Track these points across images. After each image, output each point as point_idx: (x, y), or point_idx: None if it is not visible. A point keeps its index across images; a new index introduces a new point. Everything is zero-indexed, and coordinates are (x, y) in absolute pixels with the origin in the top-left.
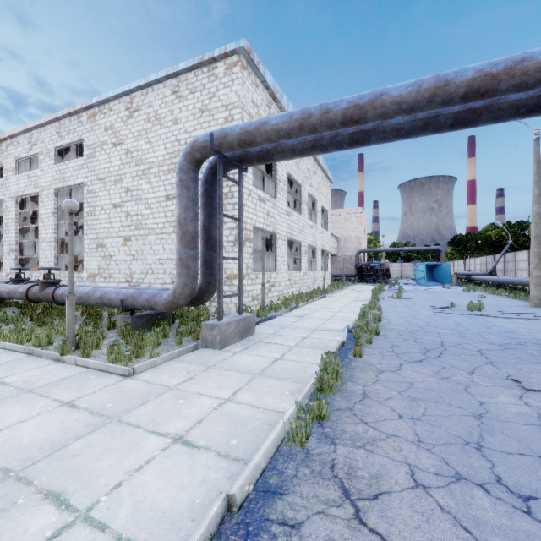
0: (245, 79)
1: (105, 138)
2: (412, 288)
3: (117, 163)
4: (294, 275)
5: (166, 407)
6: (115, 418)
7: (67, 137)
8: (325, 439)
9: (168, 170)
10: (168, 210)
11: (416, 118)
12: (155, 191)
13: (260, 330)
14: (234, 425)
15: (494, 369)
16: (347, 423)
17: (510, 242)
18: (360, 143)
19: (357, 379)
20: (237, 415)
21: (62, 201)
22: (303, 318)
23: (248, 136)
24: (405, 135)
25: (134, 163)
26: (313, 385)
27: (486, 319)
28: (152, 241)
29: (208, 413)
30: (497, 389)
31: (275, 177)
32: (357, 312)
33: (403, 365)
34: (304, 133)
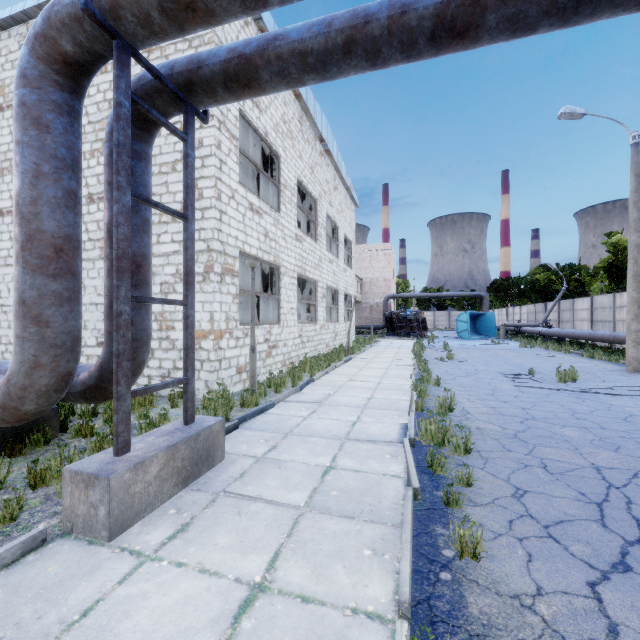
0: None
1: None
2: (456, 344)
3: (4, 140)
4: (307, 328)
5: None
6: None
7: None
8: None
9: (91, 151)
10: (91, 221)
11: None
12: None
13: (238, 447)
14: None
15: None
16: None
17: (565, 287)
18: (458, 32)
19: None
20: None
21: None
22: (322, 405)
23: None
24: (568, 7)
25: None
26: None
27: (603, 400)
28: None
29: None
30: None
31: (277, 180)
32: (404, 388)
33: (606, 599)
34: None
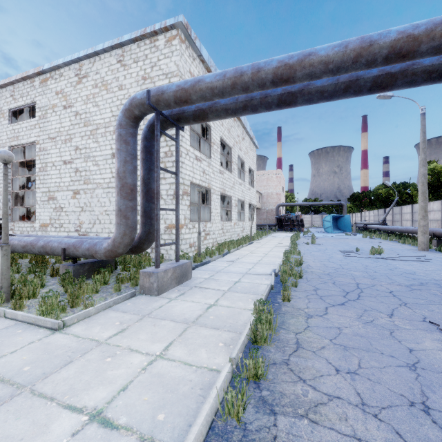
0: (183, 52)
1: (56, 101)
2: (321, 235)
3: (67, 124)
4: (226, 224)
5: (90, 369)
6: (27, 386)
7: (20, 99)
8: (264, 407)
9: (114, 131)
10: (114, 167)
11: (338, 81)
12: (101, 149)
13: (196, 275)
14: (163, 391)
15: (410, 311)
16: (284, 382)
17: (397, 198)
18: (287, 104)
19: (288, 326)
20: (167, 376)
21: (17, 158)
22: (235, 262)
23: (184, 93)
24: (328, 97)
25: (83, 124)
26: (247, 335)
27: (387, 262)
28: (99, 194)
29: (136, 375)
30: (419, 333)
31: (209, 140)
32: (280, 256)
33: (329, 309)
34: (237, 91)
